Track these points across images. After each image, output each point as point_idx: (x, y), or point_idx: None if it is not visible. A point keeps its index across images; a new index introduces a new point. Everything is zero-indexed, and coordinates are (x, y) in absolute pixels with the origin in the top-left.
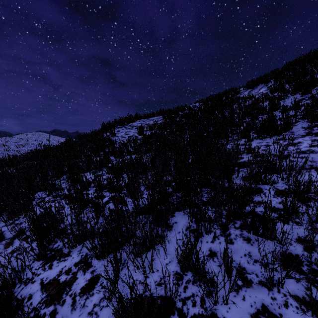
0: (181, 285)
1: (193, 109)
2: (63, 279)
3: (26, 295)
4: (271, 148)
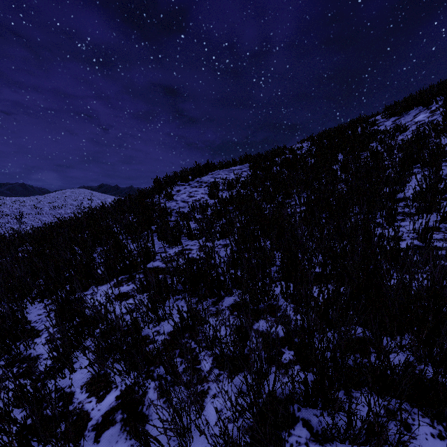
0: None
1: (297, 152)
2: None
3: None
4: None
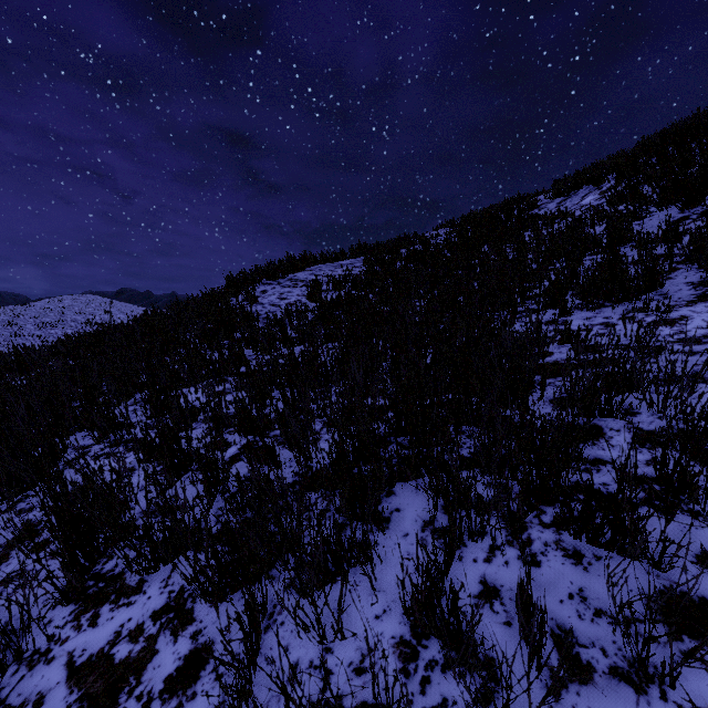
0: (414, 674)
1: (431, 241)
2: (122, 654)
3: (30, 697)
4: (617, 330)
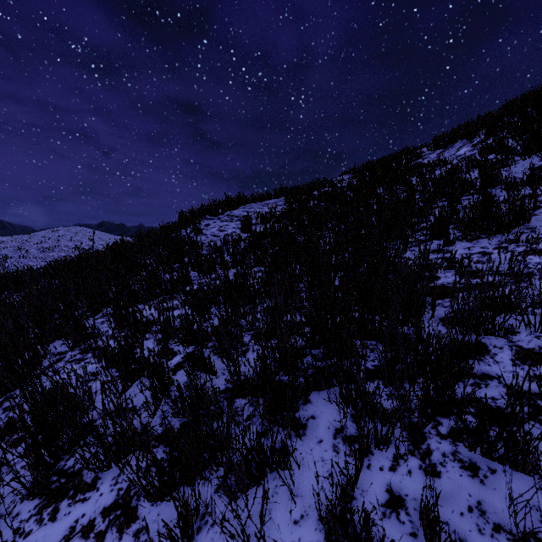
0: None
1: (338, 185)
2: None
3: None
4: (493, 258)
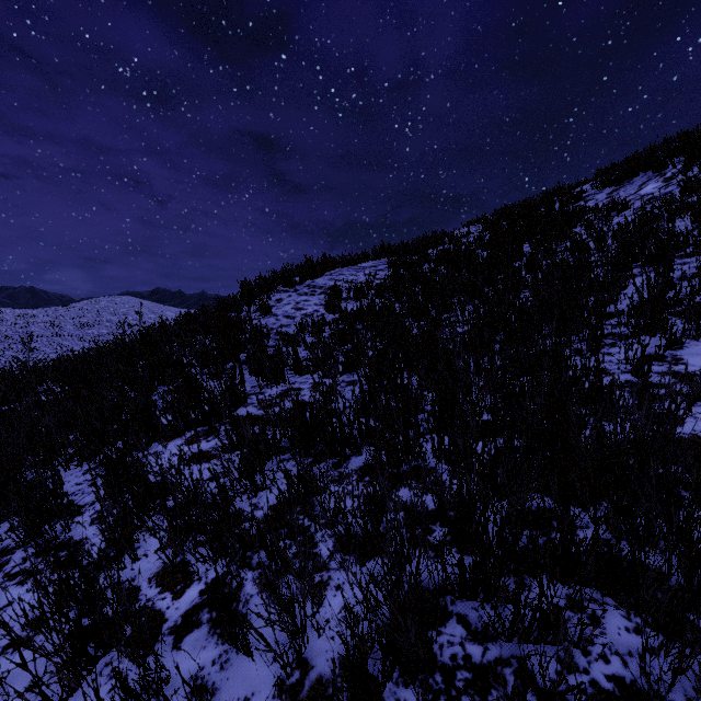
0: None
1: (462, 240)
2: None
3: None
4: None
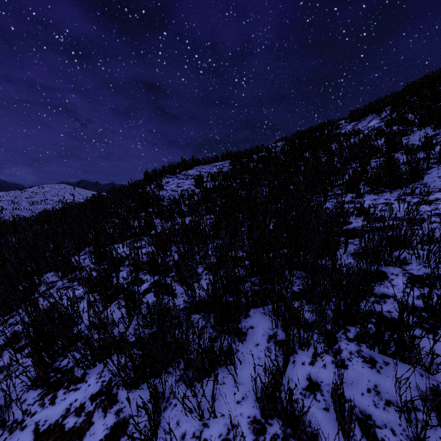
0: None
1: (272, 150)
2: (70, 424)
3: None
4: (393, 208)
